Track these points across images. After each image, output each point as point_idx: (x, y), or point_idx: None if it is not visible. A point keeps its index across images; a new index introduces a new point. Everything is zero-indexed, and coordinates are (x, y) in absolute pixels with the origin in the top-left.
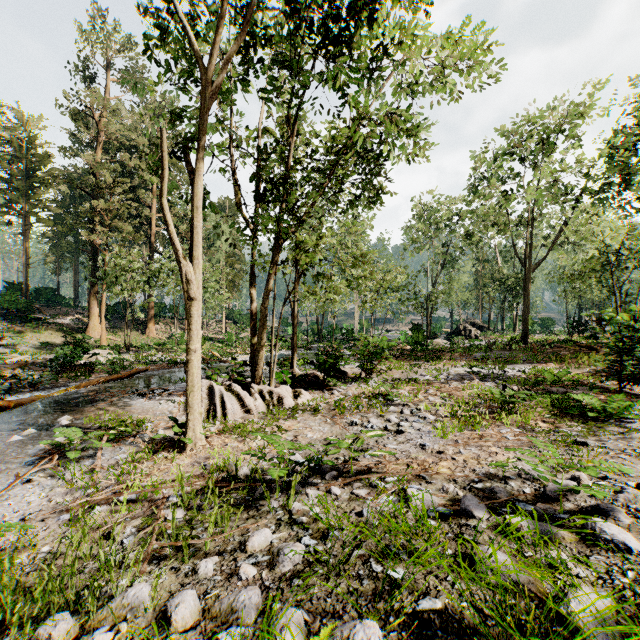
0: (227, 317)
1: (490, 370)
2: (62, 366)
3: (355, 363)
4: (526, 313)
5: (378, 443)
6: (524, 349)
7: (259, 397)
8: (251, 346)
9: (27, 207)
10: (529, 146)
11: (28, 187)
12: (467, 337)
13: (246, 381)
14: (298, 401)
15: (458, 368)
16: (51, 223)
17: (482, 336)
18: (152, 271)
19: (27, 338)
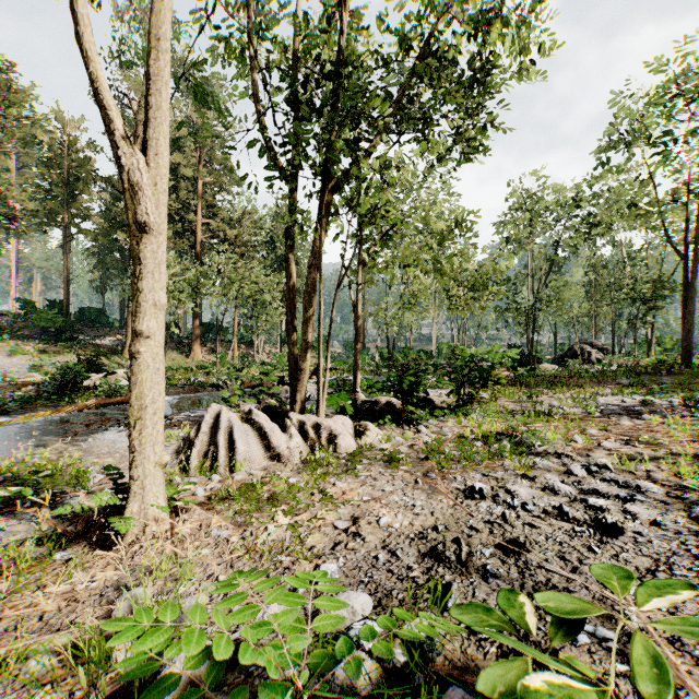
0: (283, 340)
1: (670, 400)
2: (61, 386)
3: (441, 390)
4: (688, 323)
5: (575, 569)
6: (692, 373)
7: (297, 433)
8: (290, 354)
9: (67, 217)
10: (696, 81)
11: (68, 195)
12: (585, 361)
13: (284, 408)
14: (362, 442)
15: (606, 397)
16: (91, 234)
17: (606, 360)
18: (190, 279)
19: (56, 358)
